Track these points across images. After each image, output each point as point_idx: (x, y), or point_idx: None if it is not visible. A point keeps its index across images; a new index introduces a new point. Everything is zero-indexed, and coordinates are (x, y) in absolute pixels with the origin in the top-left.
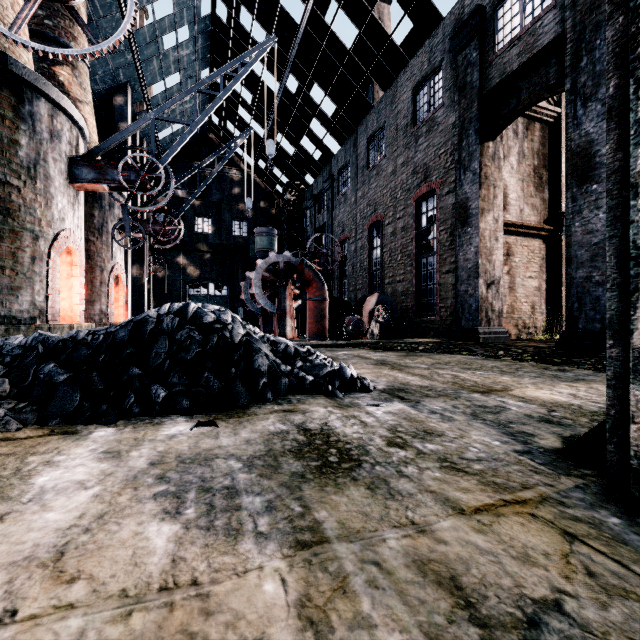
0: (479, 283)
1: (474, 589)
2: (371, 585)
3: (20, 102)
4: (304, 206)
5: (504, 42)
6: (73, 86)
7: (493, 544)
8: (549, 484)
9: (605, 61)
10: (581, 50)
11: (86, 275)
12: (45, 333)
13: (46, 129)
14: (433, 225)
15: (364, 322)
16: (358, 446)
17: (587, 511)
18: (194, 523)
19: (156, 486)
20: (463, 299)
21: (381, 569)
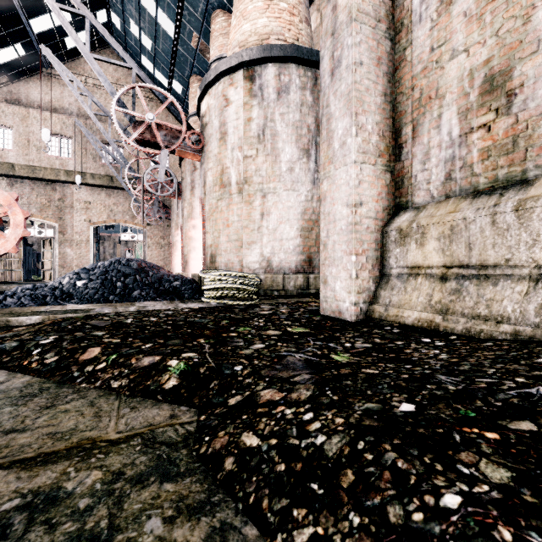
0: None
1: None
2: None
3: None
4: None
5: None
6: None
7: None
8: None
9: None
10: None
11: None
12: None
13: None
14: None
15: None
16: None
17: None
18: None
19: None
20: None
21: None
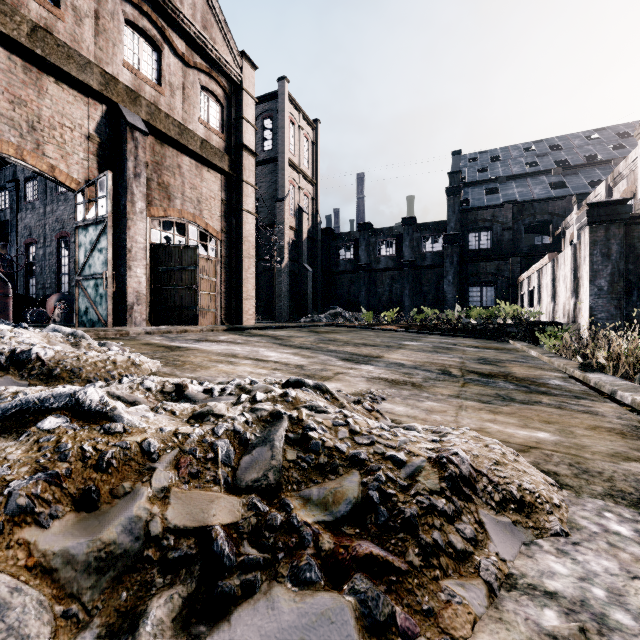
0: None
1: None
2: None
3: None
4: None
5: None
6: None
7: None
8: None
9: None
10: None
11: None
12: None
13: None
14: None
15: (47, 313)
16: None
17: None
18: None
19: None
20: None
21: None
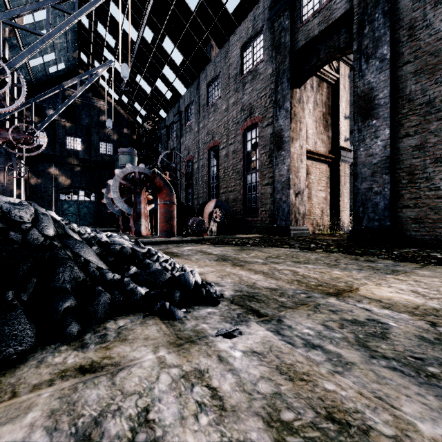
0: (290, 192)
1: None
2: None
3: None
4: (159, 134)
5: (308, 15)
6: None
7: None
8: None
9: (382, 29)
10: (364, 21)
11: None
12: None
13: None
14: (256, 149)
15: (205, 222)
16: None
17: None
18: None
19: None
20: (278, 204)
21: None
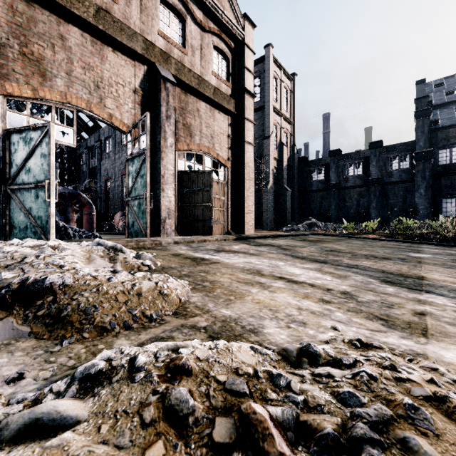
0: None
1: None
2: None
3: None
4: (81, 151)
5: None
6: None
7: None
8: None
9: None
10: None
11: None
12: None
13: None
14: None
15: (114, 225)
16: None
17: None
18: None
19: None
20: None
21: None
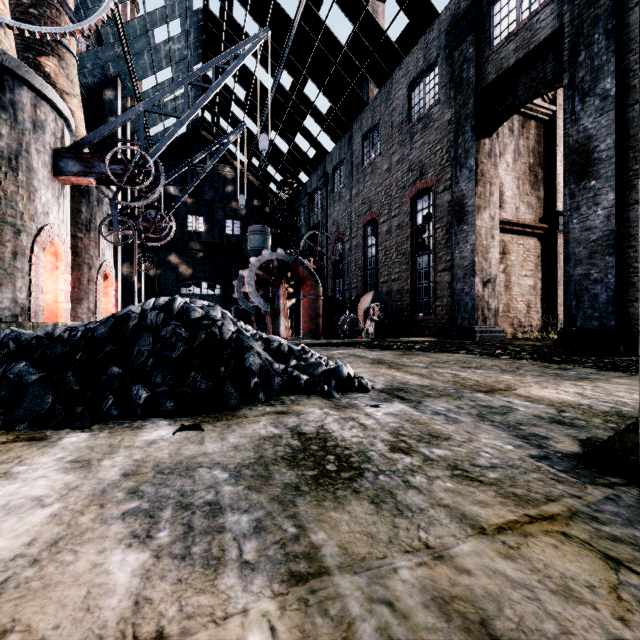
0: (475, 281)
1: (512, 638)
2: (383, 635)
3: (0, 90)
4: (298, 205)
5: (501, 37)
6: (60, 78)
7: (525, 574)
8: (576, 495)
9: (603, 55)
10: (579, 45)
11: (73, 272)
12: (18, 330)
13: (29, 119)
14: (429, 223)
15: (359, 321)
16: (358, 452)
17: (626, 528)
18: (167, 550)
19: (126, 502)
20: (459, 297)
21: (394, 611)
